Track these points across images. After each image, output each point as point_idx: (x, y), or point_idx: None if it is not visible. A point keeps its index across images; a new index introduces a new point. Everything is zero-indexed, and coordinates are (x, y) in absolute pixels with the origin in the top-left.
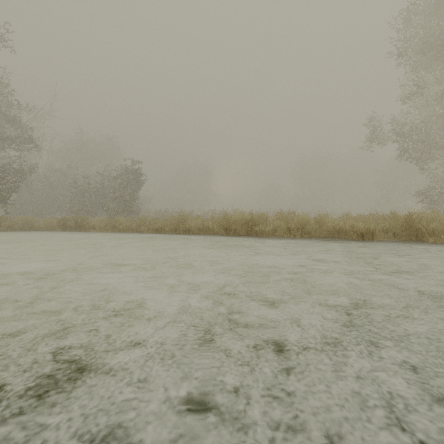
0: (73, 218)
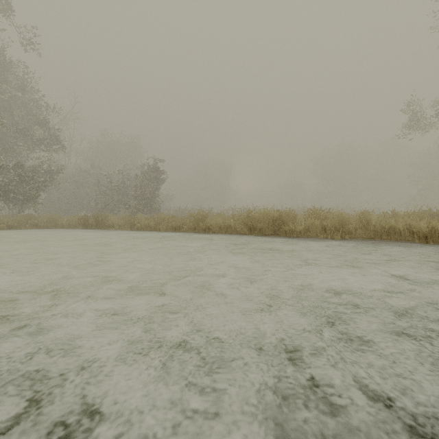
0: (93, 216)
